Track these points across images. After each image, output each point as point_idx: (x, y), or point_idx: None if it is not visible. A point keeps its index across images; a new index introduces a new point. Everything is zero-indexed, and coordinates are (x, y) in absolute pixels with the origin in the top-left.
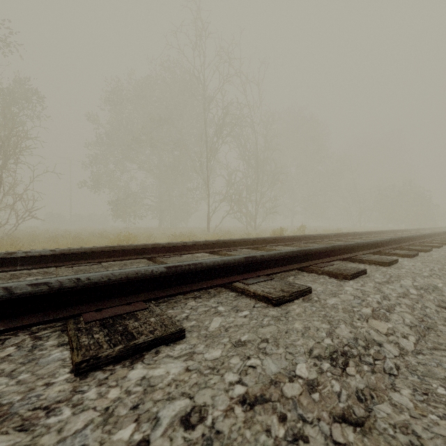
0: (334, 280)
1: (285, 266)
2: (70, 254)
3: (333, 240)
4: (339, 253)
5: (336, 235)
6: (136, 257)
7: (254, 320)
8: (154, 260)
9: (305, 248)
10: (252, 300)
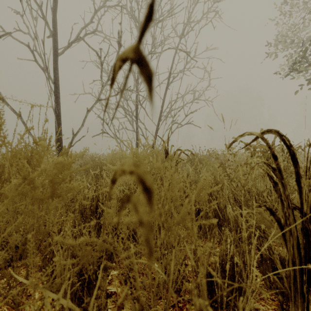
0: None
1: None
2: None
3: None
4: None
5: None
6: None
7: None
8: None
9: None
10: None
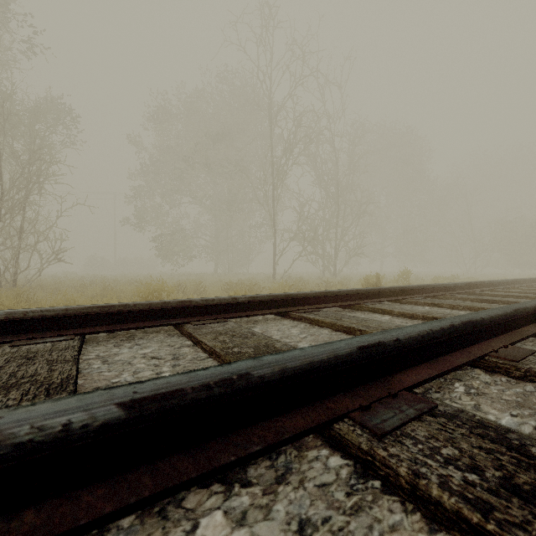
0: None
1: (438, 359)
2: (29, 320)
3: (460, 293)
4: (520, 322)
5: (465, 286)
6: (150, 324)
7: None
8: (180, 328)
9: (472, 316)
10: (410, 514)
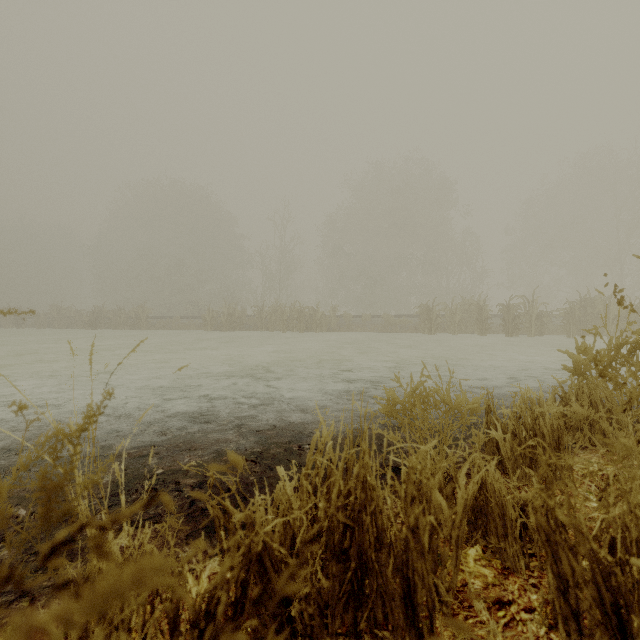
0: None
1: None
2: None
3: None
4: None
5: None
6: None
7: None
8: None
9: None
10: None
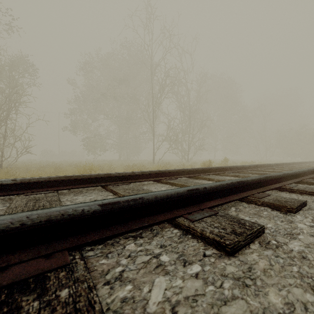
0: (277, 213)
1: (225, 197)
2: (31, 183)
3: (252, 170)
4: (269, 183)
5: (255, 166)
6: (90, 185)
7: (209, 286)
8: (106, 187)
9: (243, 179)
10: (199, 243)
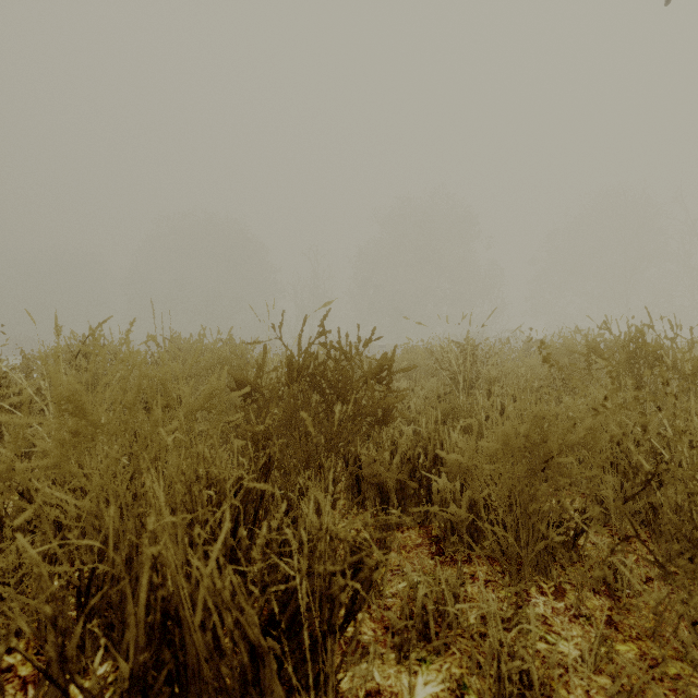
0: None
1: None
2: None
3: None
4: None
5: None
6: None
7: None
8: None
9: None
10: None
